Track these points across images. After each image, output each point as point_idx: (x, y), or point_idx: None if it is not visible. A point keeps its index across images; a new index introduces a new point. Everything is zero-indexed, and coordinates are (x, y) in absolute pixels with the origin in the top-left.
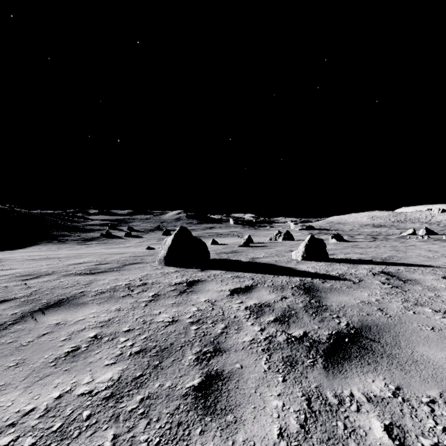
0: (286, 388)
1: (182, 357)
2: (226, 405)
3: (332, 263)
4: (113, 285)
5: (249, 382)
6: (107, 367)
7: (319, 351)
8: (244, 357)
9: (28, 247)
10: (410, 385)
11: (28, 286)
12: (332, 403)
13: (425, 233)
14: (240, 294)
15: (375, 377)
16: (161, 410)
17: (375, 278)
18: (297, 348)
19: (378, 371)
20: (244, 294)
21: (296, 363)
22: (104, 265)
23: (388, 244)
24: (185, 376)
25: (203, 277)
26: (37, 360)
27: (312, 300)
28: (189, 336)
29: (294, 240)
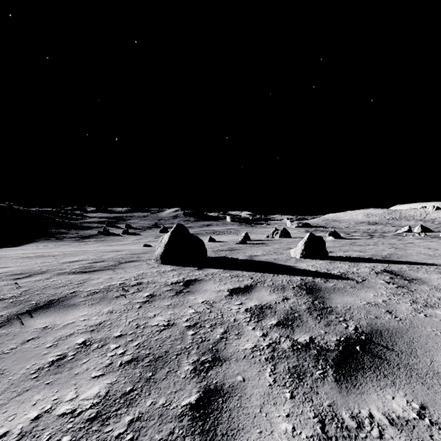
0: (295, 407)
1: (177, 368)
2: (227, 428)
3: (332, 261)
4: (107, 284)
5: (252, 398)
6: (94, 380)
7: (328, 360)
8: (247, 368)
9: (25, 245)
10: (436, 403)
11: (19, 286)
12: (349, 427)
13: (420, 230)
14: (239, 294)
15: (394, 393)
16: (152, 436)
17: (378, 277)
18: (304, 356)
19: (396, 385)
20: (243, 294)
21: (304, 375)
22: (99, 263)
23: (386, 241)
24: (180, 391)
25: (201, 276)
26: (17, 371)
27: (315, 301)
28: (185, 343)
29: (291, 237)
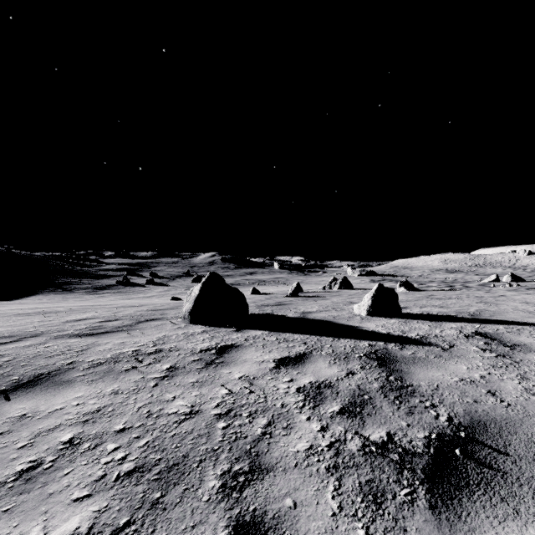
0: None
1: (199, 484)
2: None
3: (406, 319)
4: (116, 352)
5: None
6: (75, 505)
7: (416, 471)
8: (299, 484)
9: (25, 298)
10: None
11: (1, 354)
12: None
13: (510, 279)
14: (288, 367)
15: (521, 530)
16: None
17: (470, 342)
18: (380, 464)
19: (522, 515)
20: (294, 367)
21: (383, 497)
22: (112, 322)
23: (471, 294)
24: (200, 526)
25: (239, 341)
26: None
27: (391, 377)
28: (213, 442)
29: (353, 288)
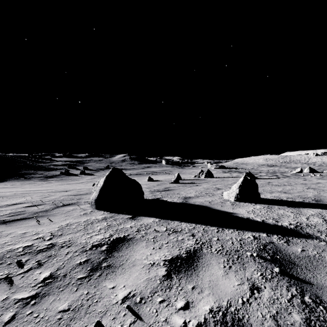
0: None
1: None
2: None
3: (268, 205)
4: (6, 249)
5: None
6: None
7: None
8: None
9: None
10: None
11: None
12: None
13: (309, 171)
14: (181, 275)
15: None
16: None
17: None
18: None
19: None
20: (187, 275)
21: None
22: (35, 207)
23: (295, 181)
24: None
25: (132, 232)
26: None
27: (306, 297)
28: None
29: (213, 177)
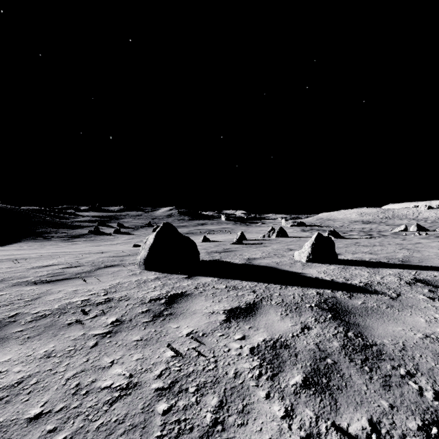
0: None
1: None
2: None
3: (344, 265)
4: (64, 302)
5: None
6: None
7: None
8: None
9: (8, 245)
10: None
11: None
12: None
13: (416, 229)
14: (239, 320)
15: None
16: None
17: (414, 290)
18: None
19: None
20: (245, 320)
21: None
22: (73, 268)
23: (391, 241)
24: None
25: (189, 289)
26: None
27: (349, 333)
28: (148, 438)
29: (288, 236)
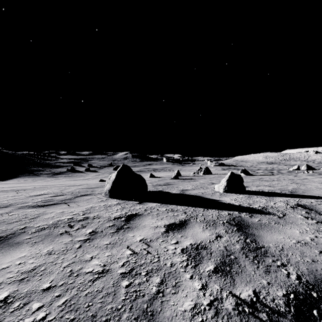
0: None
1: None
2: None
3: (249, 195)
4: (56, 220)
5: None
6: None
7: None
8: None
9: (10, 180)
10: None
11: None
12: None
13: (306, 168)
14: (174, 231)
15: None
16: None
17: (296, 212)
18: None
19: None
20: (179, 231)
21: None
22: (59, 196)
23: (285, 177)
24: None
25: (141, 211)
26: None
27: (247, 240)
28: (117, 300)
29: (211, 173)
